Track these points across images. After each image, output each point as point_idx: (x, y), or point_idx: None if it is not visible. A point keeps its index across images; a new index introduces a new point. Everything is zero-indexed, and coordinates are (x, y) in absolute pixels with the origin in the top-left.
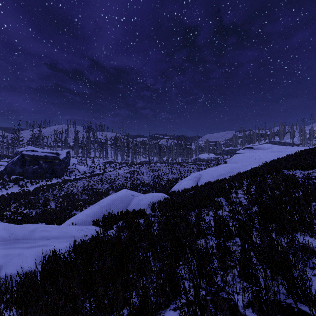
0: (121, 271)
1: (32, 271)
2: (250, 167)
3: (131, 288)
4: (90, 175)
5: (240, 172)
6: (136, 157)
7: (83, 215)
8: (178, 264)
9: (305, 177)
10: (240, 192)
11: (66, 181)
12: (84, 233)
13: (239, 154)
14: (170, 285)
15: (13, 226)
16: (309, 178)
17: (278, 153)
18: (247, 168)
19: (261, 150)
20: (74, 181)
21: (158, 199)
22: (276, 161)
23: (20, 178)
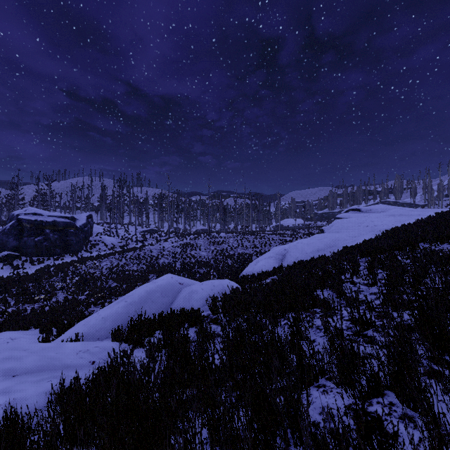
0: None
1: None
2: (361, 238)
3: None
4: (121, 250)
5: (346, 246)
6: (190, 223)
7: (97, 319)
8: None
9: None
10: (359, 282)
11: (85, 259)
12: (89, 357)
13: (342, 219)
14: None
15: None
16: None
17: (400, 218)
18: (357, 239)
19: (373, 213)
20: (98, 259)
21: (222, 290)
22: (404, 230)
23: (15, 256)
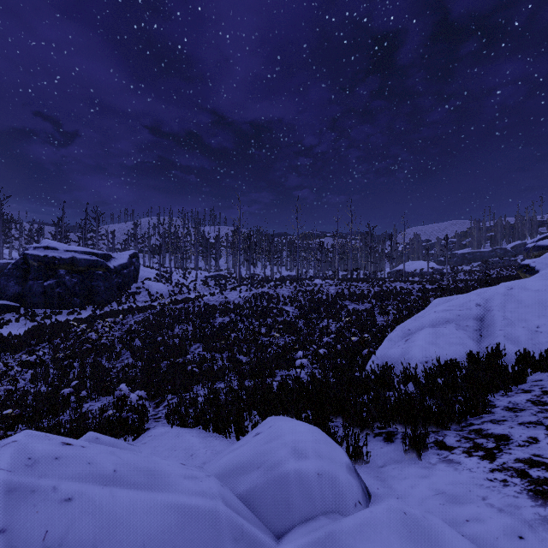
0: None
1: None
2: None
3: None
4: (167, 302)
5: None
6: (271, 267)
7: None
8: None
9: None
10: None
11: (109, 314)
12: None
13: None
14: None
15: None
16: None
17: None
18: None
19: None
20: (128, 315)
21: None
22: None
23: (12, 307)
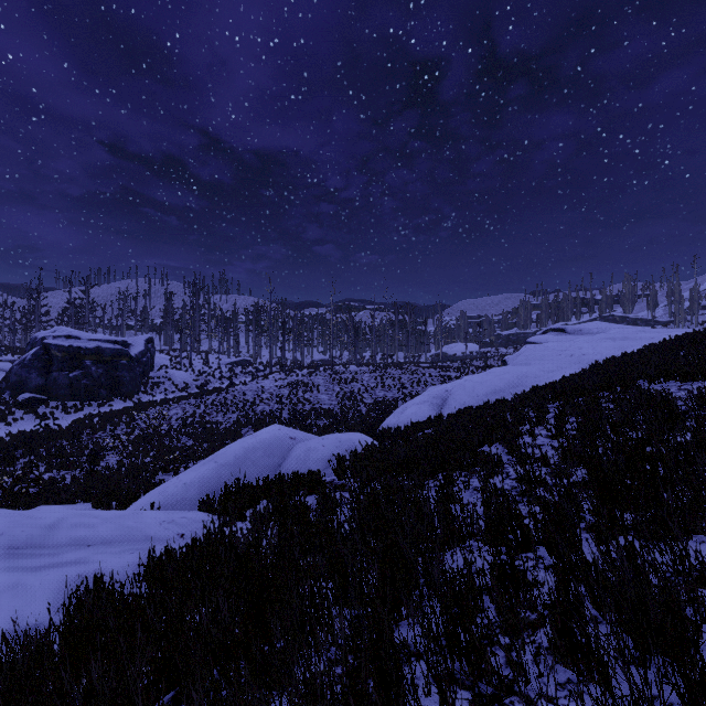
0: (254, 638)
1: (45, 627)
2: (559, 373)
3: (278, 685)
4: (198, 392)
5: (537, 385)
6: (302, 351)
7: (177, 485)
8: (399, 616)
9: (696, 399)
10: (541, 433)
11: (145, 405)
12: (176, 529)
13: (534, 345)
14: (377, 679)
15: (4, 515)
16: (702, 401)
17: (622, 343)
18: (554, 375)
19: (584, 335)
20: (163, 405)
21: (351, 447)
22: (621, 361)
23: (41, 400)
